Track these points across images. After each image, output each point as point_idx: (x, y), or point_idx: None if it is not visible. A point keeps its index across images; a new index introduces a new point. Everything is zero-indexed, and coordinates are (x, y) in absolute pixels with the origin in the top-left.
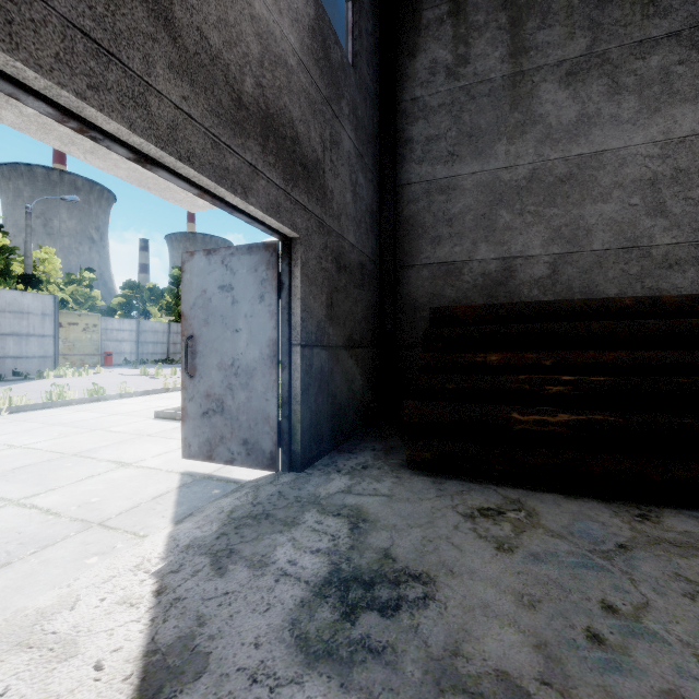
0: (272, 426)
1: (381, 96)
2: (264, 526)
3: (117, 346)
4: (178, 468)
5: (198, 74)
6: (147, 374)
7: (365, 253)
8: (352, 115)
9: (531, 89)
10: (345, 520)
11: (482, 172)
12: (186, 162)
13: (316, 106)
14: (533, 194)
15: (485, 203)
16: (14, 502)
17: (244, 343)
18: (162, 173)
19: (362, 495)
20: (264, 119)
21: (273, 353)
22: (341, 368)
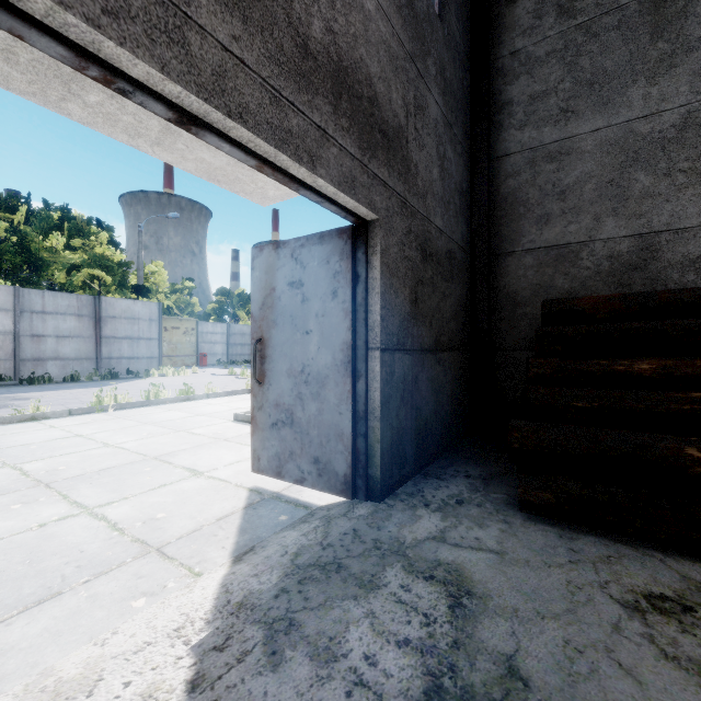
0: (346, 445)
1: (472, 56)
2: (334, 585)
3: (211, 348)
4: (247, 481)
5: (252, 10)
6: (235, 374)
7: (454, 240)
8: (439, 76)
9: (683, 6)
10: (441, 589)
11: (608, 127)
12: (237, 119)
13: (397, 62)
14: (687, 146)
15: (612, 166)
16: (89, 511)
17: (314, 347)
18: (210, 138)
19: (460, 547)
20: (336, 73)
21: (347, 358)
22: (426, 376)
